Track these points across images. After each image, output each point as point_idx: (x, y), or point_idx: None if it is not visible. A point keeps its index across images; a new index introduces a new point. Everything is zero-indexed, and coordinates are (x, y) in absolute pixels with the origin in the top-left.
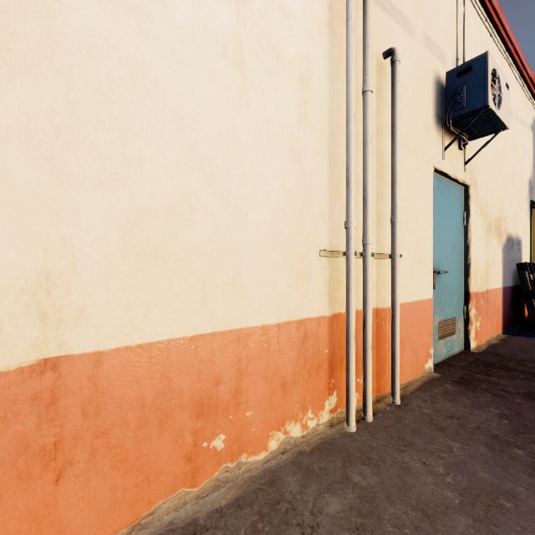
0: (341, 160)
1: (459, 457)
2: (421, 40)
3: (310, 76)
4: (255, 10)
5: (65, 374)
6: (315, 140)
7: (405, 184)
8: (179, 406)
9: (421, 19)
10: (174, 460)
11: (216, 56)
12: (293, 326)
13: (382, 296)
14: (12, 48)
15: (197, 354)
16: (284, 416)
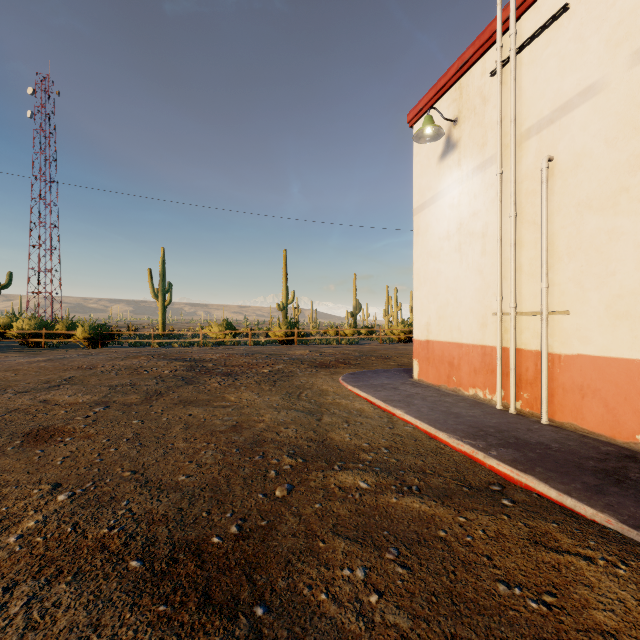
0: (507, 261)
1: (481, 418)
2: (627, 68)
3: (487, 230)
4: (464, 226)
5: (429, 344)
6: (490, 259)
7: (586, 244)
8: (445, 361)
9: (627, 44)
10: (444, 375)
11: (453, 254)
12: (479, 347)
13: (548, 343)
14: (424, 280)
15: (449, 347)
16: (475, 384)
